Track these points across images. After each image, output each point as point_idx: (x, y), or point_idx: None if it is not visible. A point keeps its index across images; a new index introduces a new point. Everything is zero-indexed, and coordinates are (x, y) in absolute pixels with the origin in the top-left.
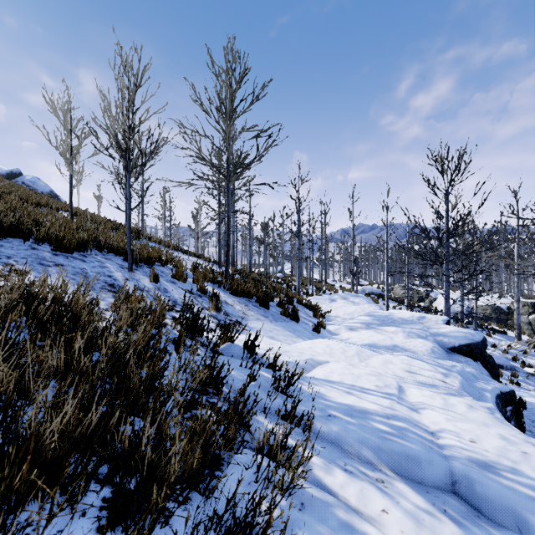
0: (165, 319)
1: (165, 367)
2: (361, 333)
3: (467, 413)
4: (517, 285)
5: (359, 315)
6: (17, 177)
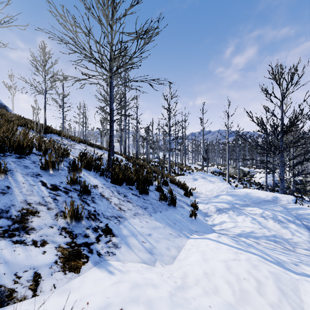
0: None
1: None
2: (232, 216)
3: None
4: None
5: (217, 192)
6: None
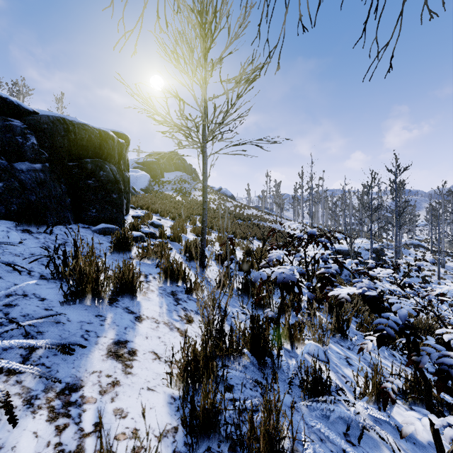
0: None
1: None
2: None
3: None
4: None
5: None
6: (221, 190)
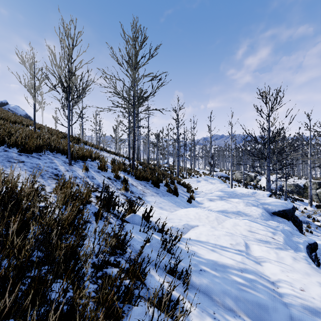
0: (91, 198)
1: (84, 237)
2: (217, 203)
3: (293, 264)
4: (309, 171)
5: (215, 191)
6: (5, 105)
